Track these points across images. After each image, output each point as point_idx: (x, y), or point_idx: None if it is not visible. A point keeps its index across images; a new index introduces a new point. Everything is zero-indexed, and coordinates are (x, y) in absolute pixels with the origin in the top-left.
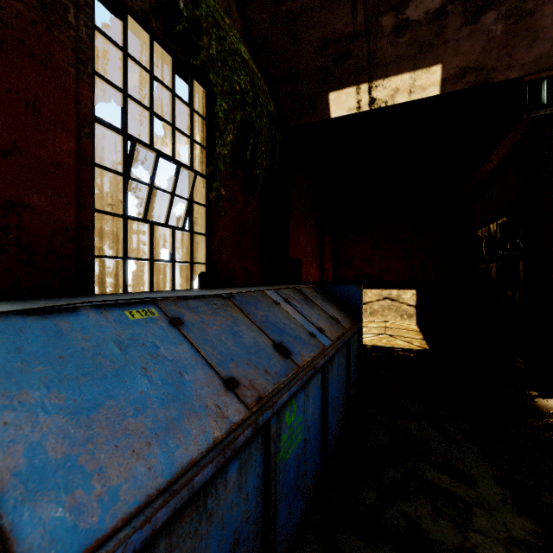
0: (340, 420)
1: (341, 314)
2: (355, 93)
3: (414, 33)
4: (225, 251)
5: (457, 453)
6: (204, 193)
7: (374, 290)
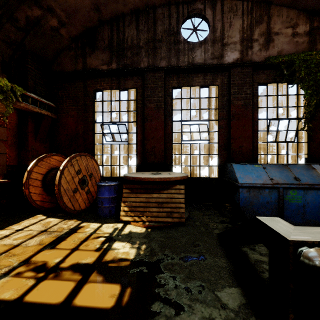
0: None
1: None
2: None
3: None
4: None
5: None
6: (306, 125)
7: None
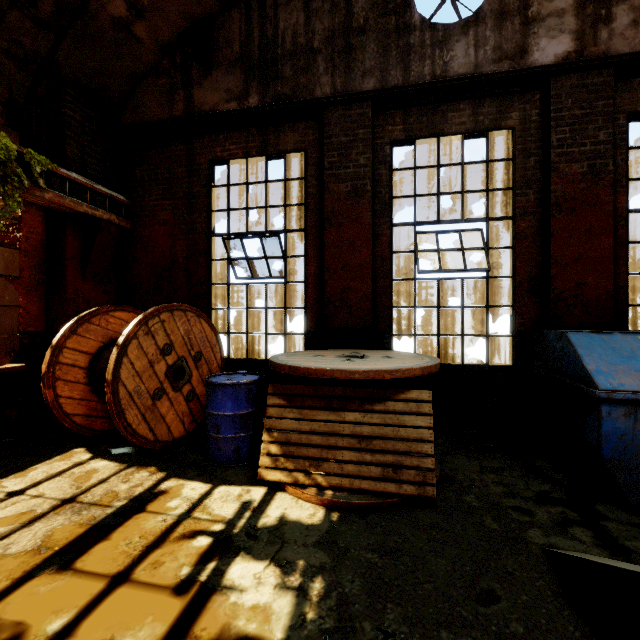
0: None
1: None
2: None
3: None
4: None
5: None
6: None
7: None
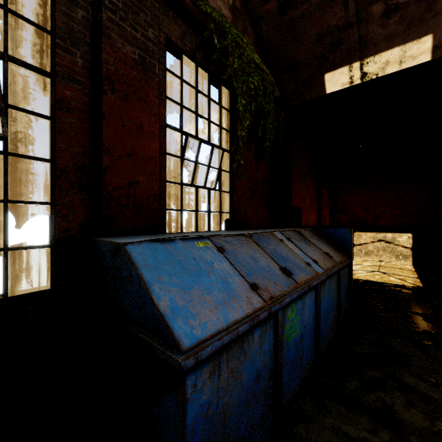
0: (331, 330)
1: (333, 251)
2: (348, 71)
3: (403, 13)
4: (242, 203)
5: (437, 368)
6: (228, 163)
7: (369, 233)
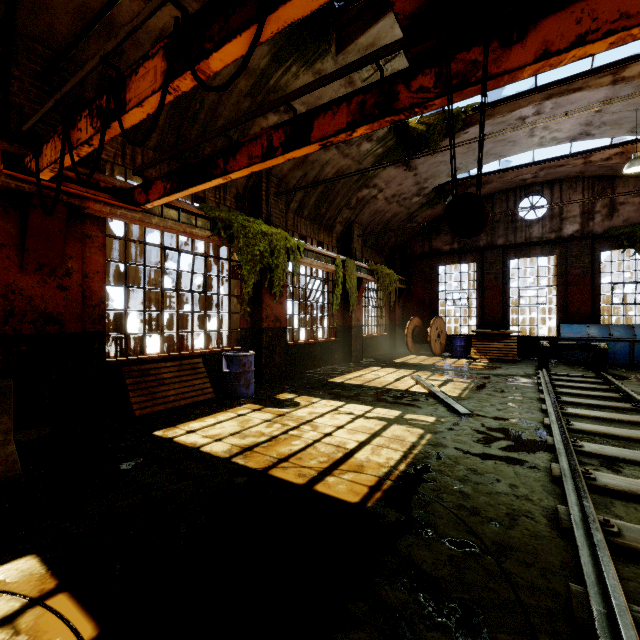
0: None
1: None
2: None
3: None
4: None
5: None
6: None
7: None
